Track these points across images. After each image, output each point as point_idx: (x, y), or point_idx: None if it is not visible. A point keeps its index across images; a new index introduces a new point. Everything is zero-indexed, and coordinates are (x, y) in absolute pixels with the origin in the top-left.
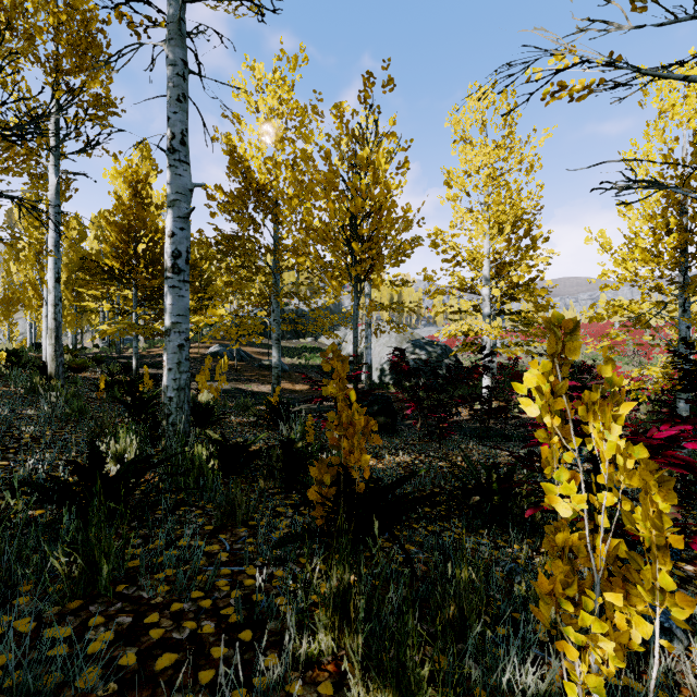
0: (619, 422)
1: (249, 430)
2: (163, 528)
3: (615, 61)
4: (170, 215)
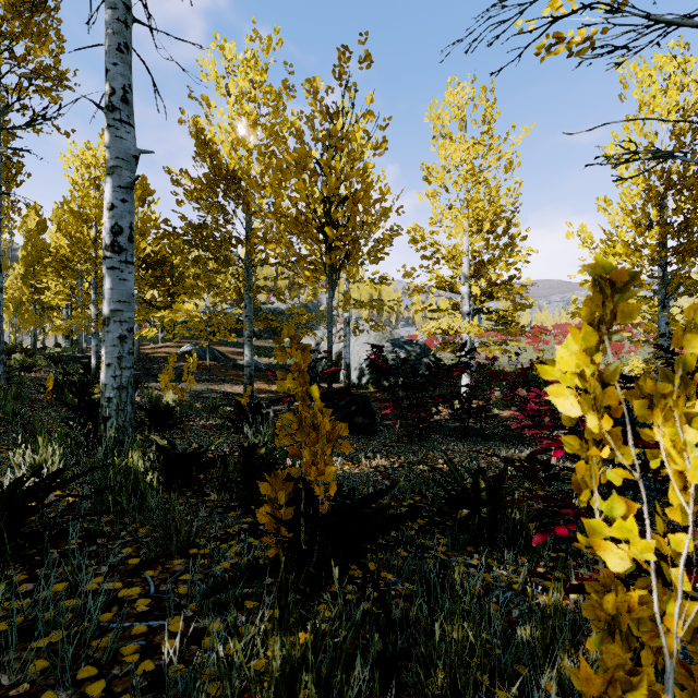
0: (695, 422)
1: (214, 434)
2: (72, 565)
3: (622, 4)
4: (109, 183)
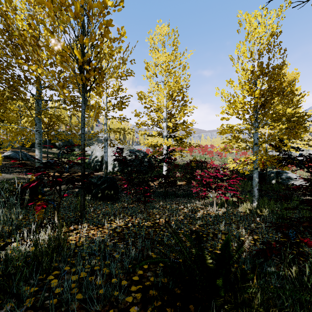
0: None
1: None
2: None
3: None
4: None
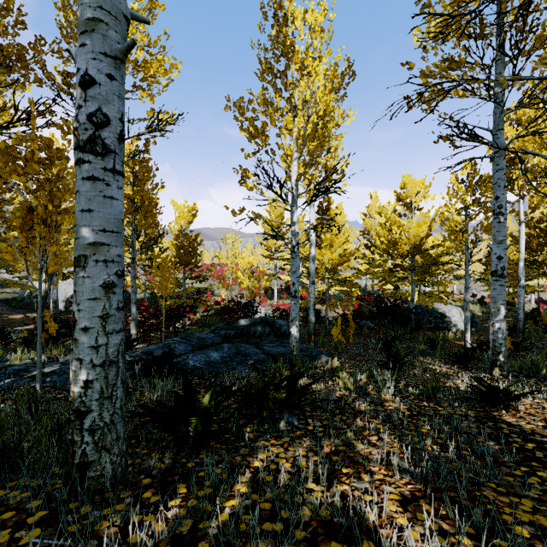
0: None
1: None
2: None
3: None
4: None
